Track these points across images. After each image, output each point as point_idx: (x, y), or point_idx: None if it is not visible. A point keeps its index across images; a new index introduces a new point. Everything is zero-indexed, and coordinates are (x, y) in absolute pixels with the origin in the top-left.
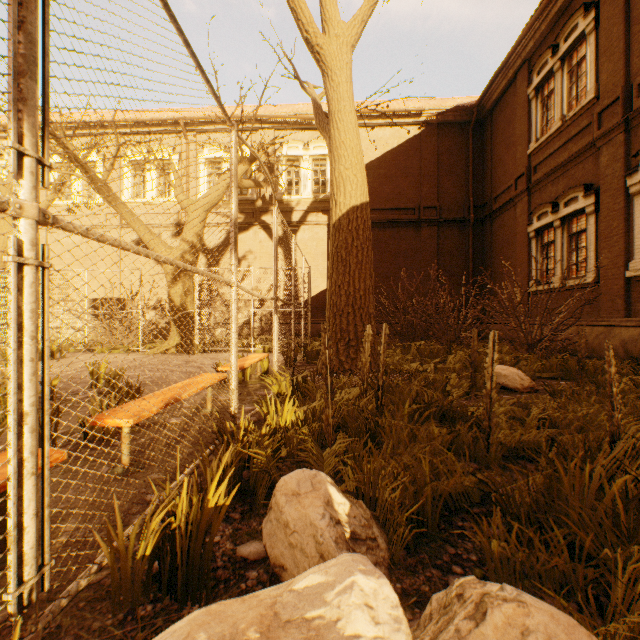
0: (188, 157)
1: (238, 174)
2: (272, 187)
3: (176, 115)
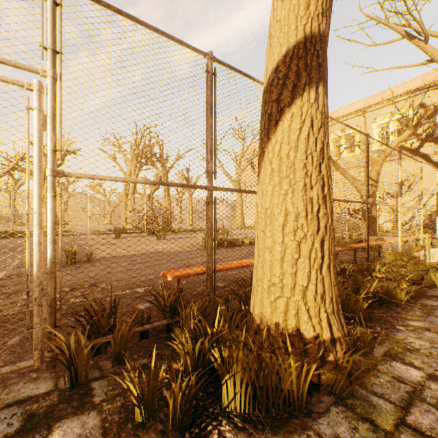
0: (365, 128)
1: (404, 136)
2: (435, 168)
3: (358, 107)
